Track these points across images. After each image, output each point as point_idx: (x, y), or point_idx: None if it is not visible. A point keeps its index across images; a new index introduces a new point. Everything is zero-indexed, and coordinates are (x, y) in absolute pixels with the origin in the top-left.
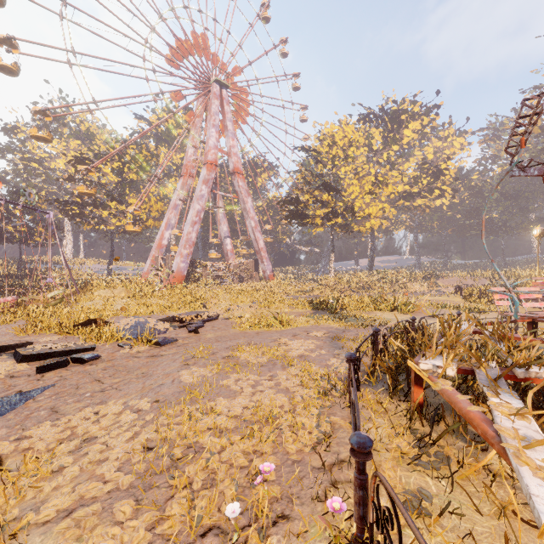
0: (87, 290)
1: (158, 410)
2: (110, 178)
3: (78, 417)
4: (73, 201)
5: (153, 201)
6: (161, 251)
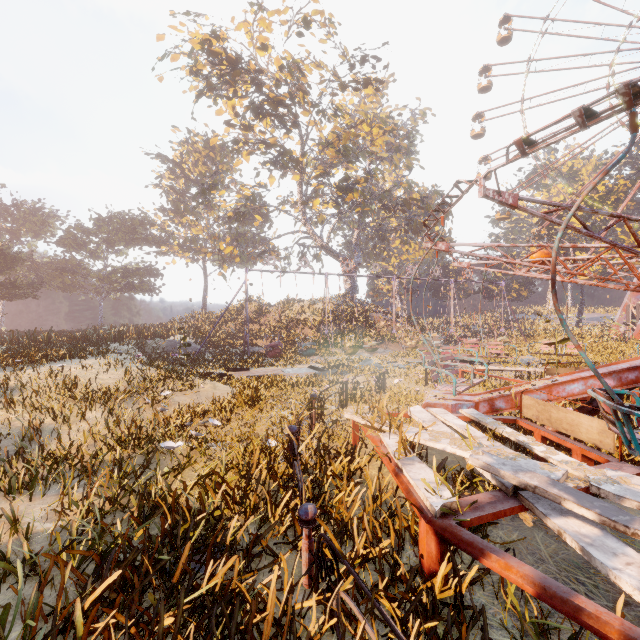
0: (534, 338)
1: None
2: (576, 225)
3: None
4: None
5: (632, 238)
6: (637, 298)
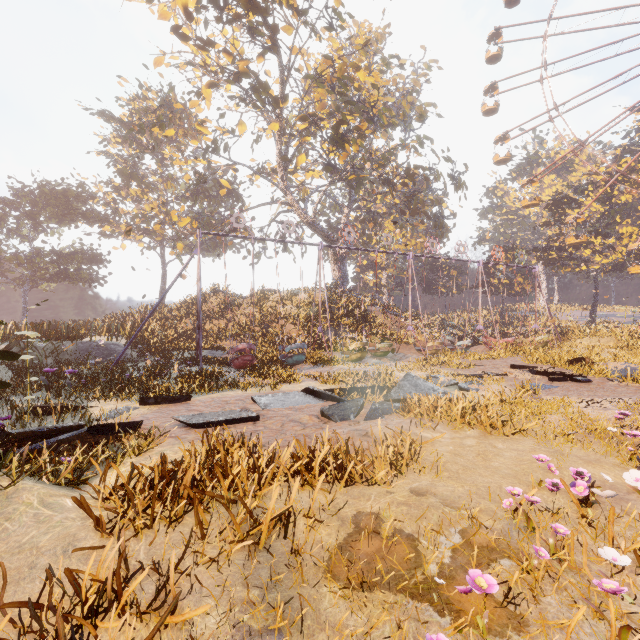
0: (568, 337)
1: (637, 402)
2: (592, 209)
3: (582, 399)
4: (550, 247)
5: None
6: None
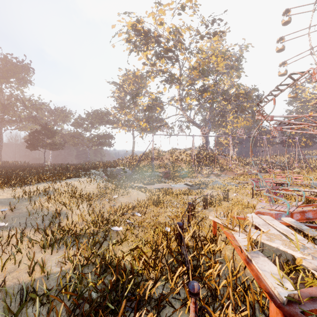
0: None
1: None
2: None
3: None
4: None
5: None
6: None
